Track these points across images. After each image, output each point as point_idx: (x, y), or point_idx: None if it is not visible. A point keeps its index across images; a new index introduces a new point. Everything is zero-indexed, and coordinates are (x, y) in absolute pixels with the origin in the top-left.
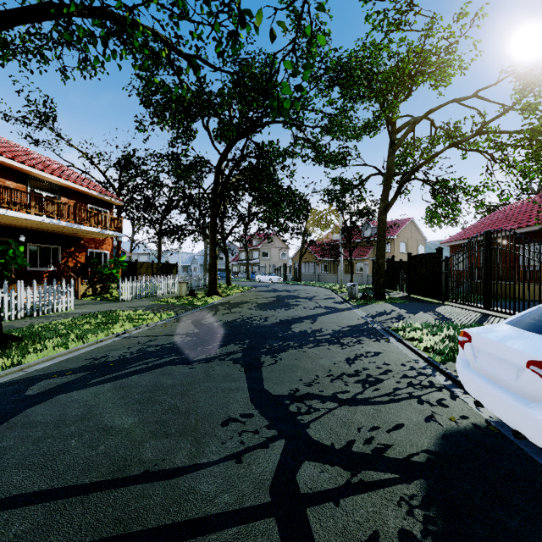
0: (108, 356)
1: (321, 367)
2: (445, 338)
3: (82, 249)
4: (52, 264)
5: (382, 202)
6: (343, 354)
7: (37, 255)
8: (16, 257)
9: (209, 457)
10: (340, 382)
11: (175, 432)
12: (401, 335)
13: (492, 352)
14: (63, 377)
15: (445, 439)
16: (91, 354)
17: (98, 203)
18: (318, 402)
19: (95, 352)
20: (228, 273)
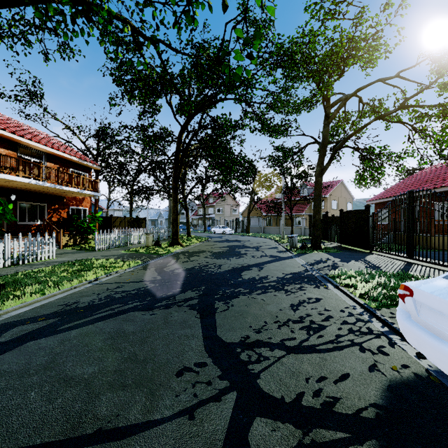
0: (79, 303)
1: (268, 313)
2: (377, 285)
3: (65, 206)
4: (38, 219)
5: (318, 167)
6: (288, 300)
7: (26, 211)
8: (5, 214)
9: (162, 413)
10: (287, 328)
11: (132, 383)
12: (338, 282)
13: (437, 308)
14: (35, 323)
15: (390, 391)
16: (64, 300)
17: (78, 167)
18: (267, 350)
19: (68, 298)
20: (188, 226)
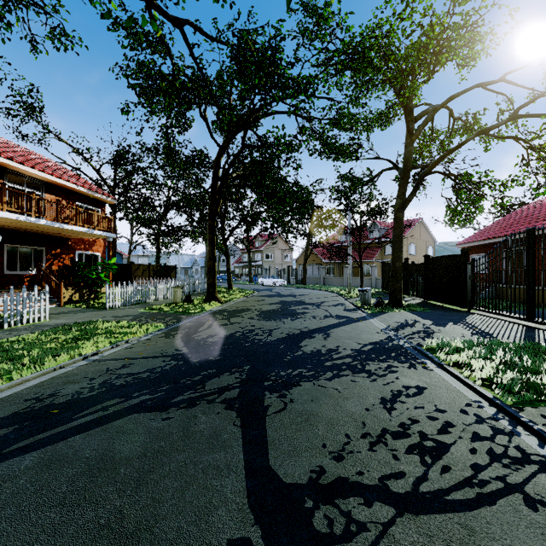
0: (58, 395)
1: (349, 416)
2: (502, 364)
3: (69, 250)
4: (34, 267)
5: (399, 198)
6: (375, 391)
7: (17, 257)
8: None
9: None
10: (385, 450)
11: None
12: (442, 359)
13: None
14: None
15: None
16: (37, 390)
17: (88, 201)
18: (359, 504)
19: (44, 387)
20: (229, 277)
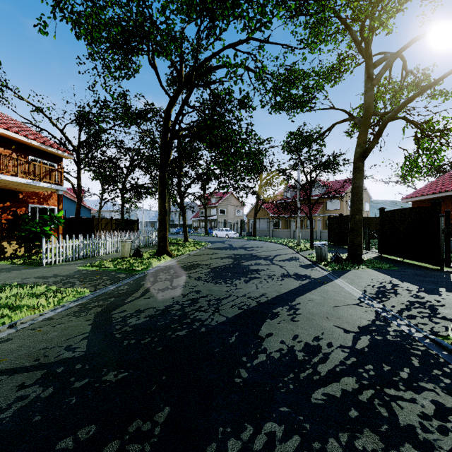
0: None
1: None
2: None
3: (21, 204)
4: None
5: (359, 147)
6: None
7: None
8: None
9: None
10: None
11: None
12: None
13: None
14: None
15: None
16: None
17: (43, 155)
18: None
19: None
20: (185, 229)
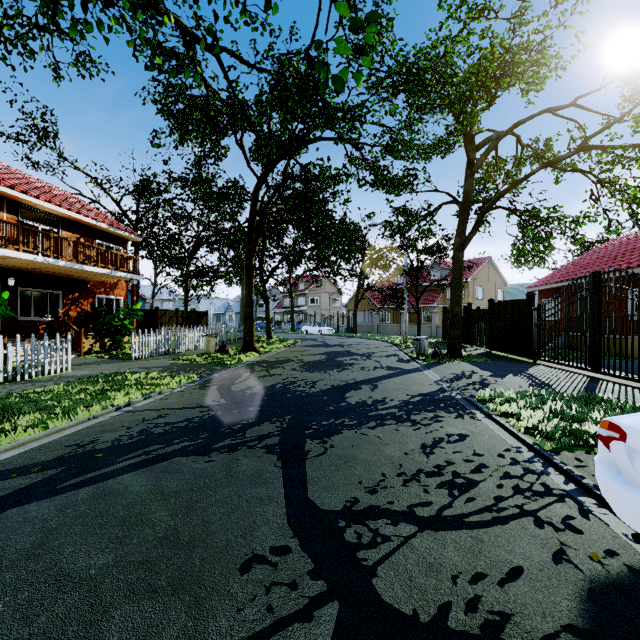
0: (98, 442)
1: (388, 459)
2: (551, 414)
3: (88, 294)
4: (50, 313)
5: (458, 237)
6: (416, 438)
7: (31, 302)
8: None
9: None
10: (417, 486)
11: (166, 585)
12: (491, 409)
13: None
14: (25, 476)
15: (593, 600)
16: (75, 437)
17: (109, 238)
18: (387, 524)
19: (82, 435)
20: (268, 324)
